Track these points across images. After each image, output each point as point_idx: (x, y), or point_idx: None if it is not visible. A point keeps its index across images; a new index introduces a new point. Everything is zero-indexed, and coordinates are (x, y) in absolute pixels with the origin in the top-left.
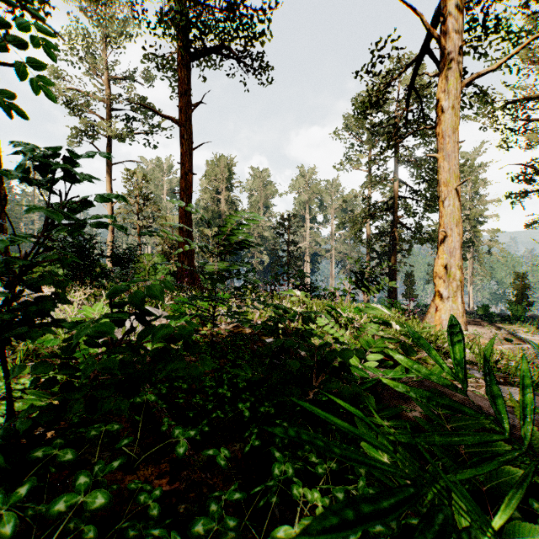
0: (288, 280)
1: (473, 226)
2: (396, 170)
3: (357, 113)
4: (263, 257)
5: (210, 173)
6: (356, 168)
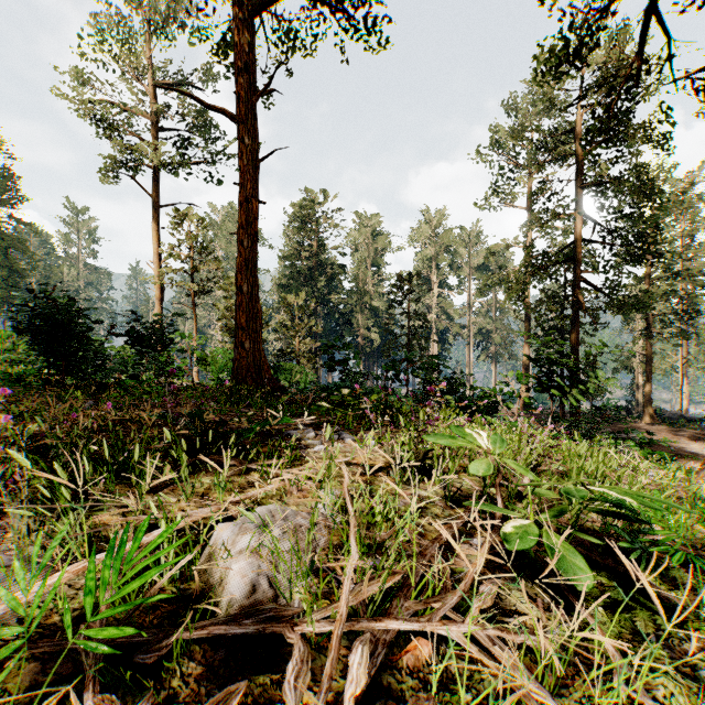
0: (413, 371)
1: (699, 287)
2: (579, 199)
3: (541, 74)
4: (371, 336)
5: (299, 220)
6: (509, 204)
